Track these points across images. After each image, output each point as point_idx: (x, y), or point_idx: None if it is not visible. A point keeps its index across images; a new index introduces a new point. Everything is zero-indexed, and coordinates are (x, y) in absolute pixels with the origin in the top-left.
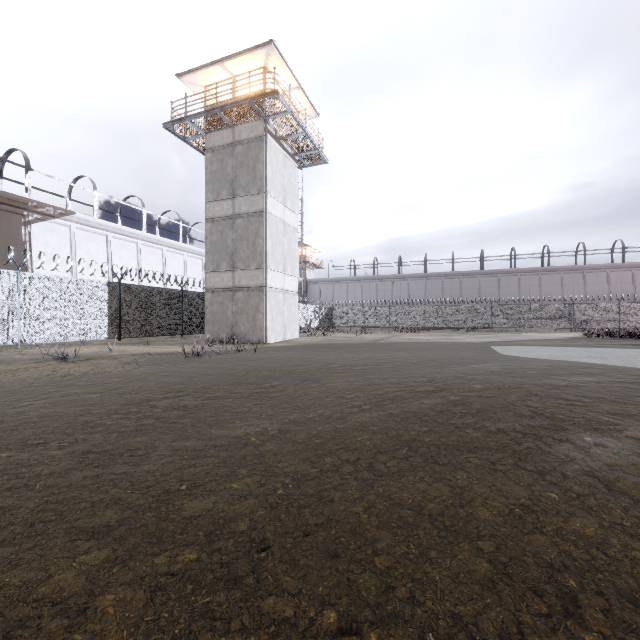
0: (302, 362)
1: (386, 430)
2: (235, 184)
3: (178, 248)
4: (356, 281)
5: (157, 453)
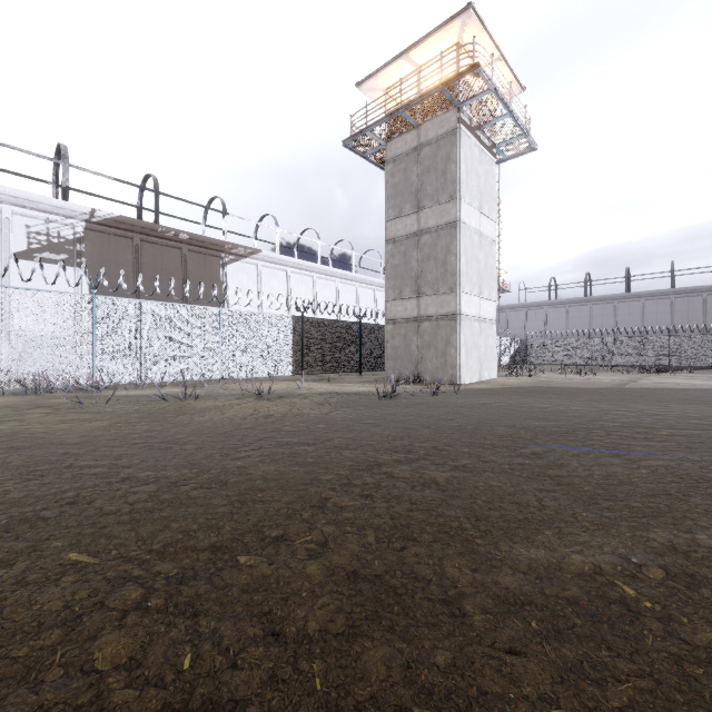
0: (541, 414)
1: None
2: (420, 194)
3: (350, 279)
4: (558, 305)
5: (469, 601)
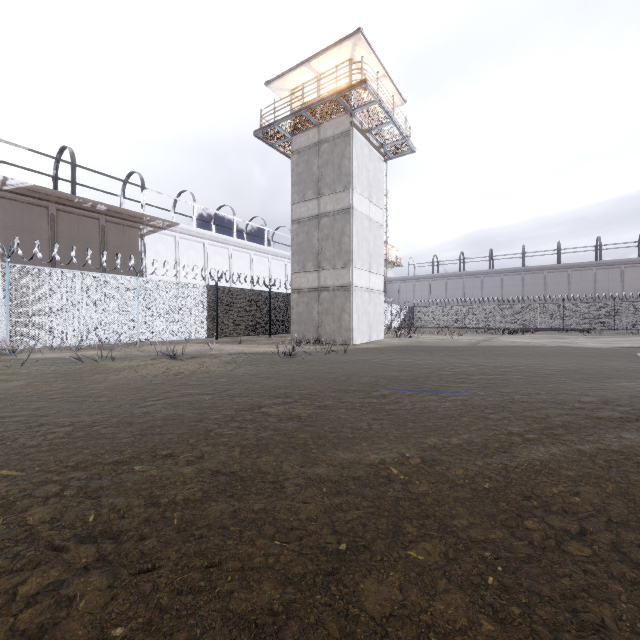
0: (402, 367)
1: (592, 479)
2: (320, 183)
3: (263, 252)
4: (439, 278)
5: (290, 481)
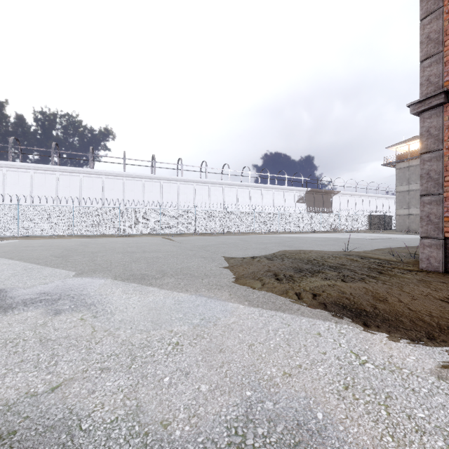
0: None
1: None
2: (409, 180)
3: (367, 196)
4: None
5: None
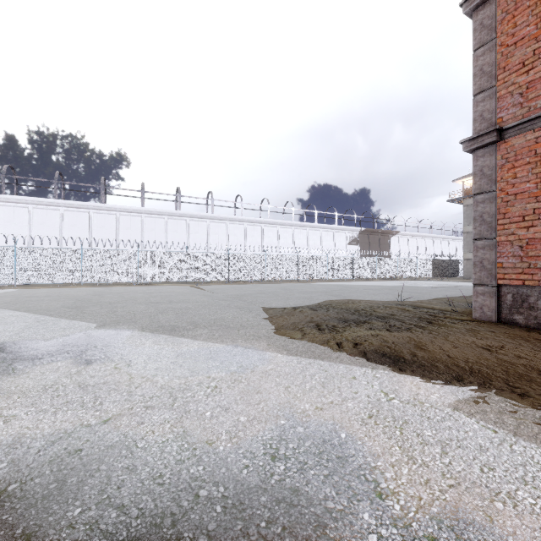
0: None
1: None
2: None
3: (430, 237)
4: None
5: None
